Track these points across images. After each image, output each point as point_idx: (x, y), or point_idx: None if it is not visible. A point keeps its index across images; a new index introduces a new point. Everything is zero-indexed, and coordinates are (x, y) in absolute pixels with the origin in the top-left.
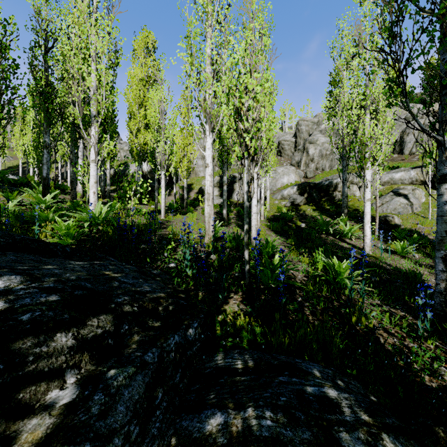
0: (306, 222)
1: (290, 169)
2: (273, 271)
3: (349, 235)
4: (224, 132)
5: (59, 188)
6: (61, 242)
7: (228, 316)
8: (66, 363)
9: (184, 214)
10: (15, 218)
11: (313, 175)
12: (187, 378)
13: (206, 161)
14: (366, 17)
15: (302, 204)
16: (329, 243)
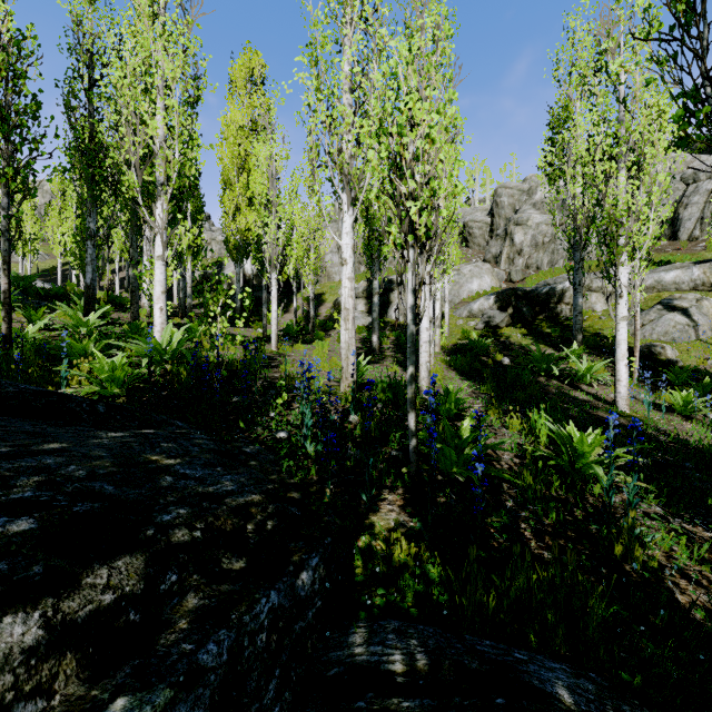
0: (512, 355)
1: (484, 267)
2: (460, 449)
3: (588, 378)
4: (374, 208)
5: (113, 301)
6: (101, 392)
7: (378, 538)
8: (16, 689)
9: (310, 343)
10: (34, 352)
11: (522, 277)
12: (291, 689)
13: (342, 255)
14: (619, 2)
15: (504, 326)
16: (552, 392)
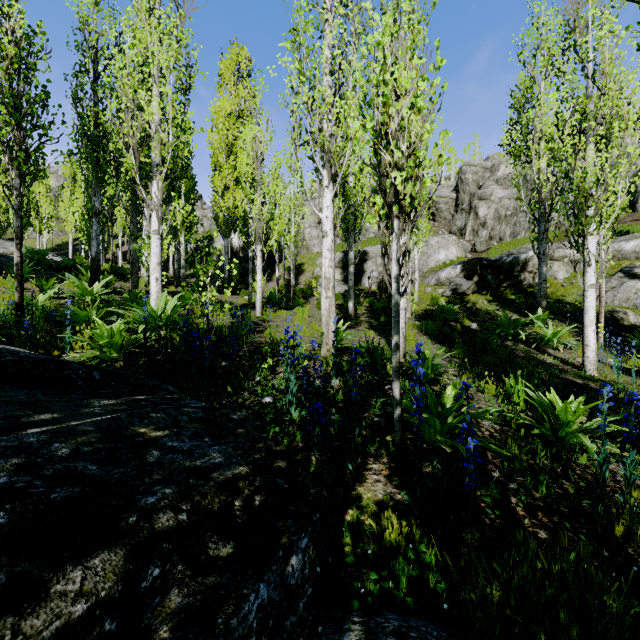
0: (479, 321)
1: (450, 239)
2: (443, 418)
3: (554, 342)
4: (350, 185)
5: (116, 272)
6: (101, 357)
7: (366, 512)
8: None
9: (291, 309)
10: (43, 319)
11: (486, 248)
12: None
13: (323, 228)
14: None
15: (470, 293)
16: (520, 356)
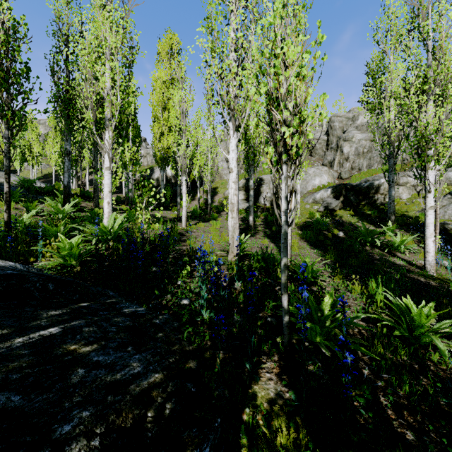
0: (344, 230)
1: (323, 169)
2: (322, 322)
3: (402, 248)
4: (250, 132)
5: (83, 195)
6: (63, 263)
7: (260, 411)
8: None
9: (208, 221)
10: (25, 233)
11: (349, 176)
12: None
13: (229, 165)
14: None
15: (338, 209)
16: (376, 258)
